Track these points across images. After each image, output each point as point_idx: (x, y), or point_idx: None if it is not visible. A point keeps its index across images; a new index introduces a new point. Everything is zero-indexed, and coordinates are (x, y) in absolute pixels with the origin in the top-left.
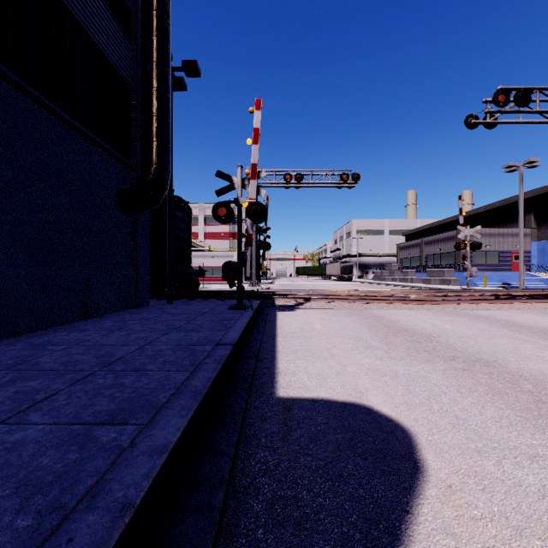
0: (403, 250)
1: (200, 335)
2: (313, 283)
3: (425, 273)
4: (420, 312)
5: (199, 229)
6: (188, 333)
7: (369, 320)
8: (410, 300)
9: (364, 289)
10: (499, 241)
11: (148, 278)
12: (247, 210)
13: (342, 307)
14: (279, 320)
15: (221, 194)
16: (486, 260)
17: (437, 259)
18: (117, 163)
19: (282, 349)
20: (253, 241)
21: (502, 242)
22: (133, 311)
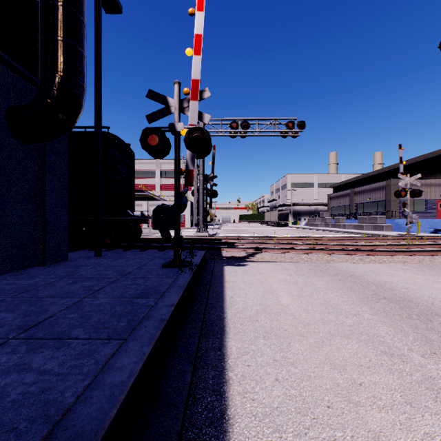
0: (334, 199)
1: (50, 364)
2: (255, 229)
3: (356, 220)
4: (398, 267)
5: (156, 181)
6: (32, 353)
7: (351, 284)
8: (375, 251)
9: (305, 235)
10: (426, 190)
11: (66, 226)
12: (185, 138)
13: (300, 260)
14: (228, 284)
15: (153, 120)
16: (414, 208)
17: (367, 207)
18: (7, 70)
19: (240, 406)
20: (200, 189)
21: (428, 192)
22: (32, 270)
